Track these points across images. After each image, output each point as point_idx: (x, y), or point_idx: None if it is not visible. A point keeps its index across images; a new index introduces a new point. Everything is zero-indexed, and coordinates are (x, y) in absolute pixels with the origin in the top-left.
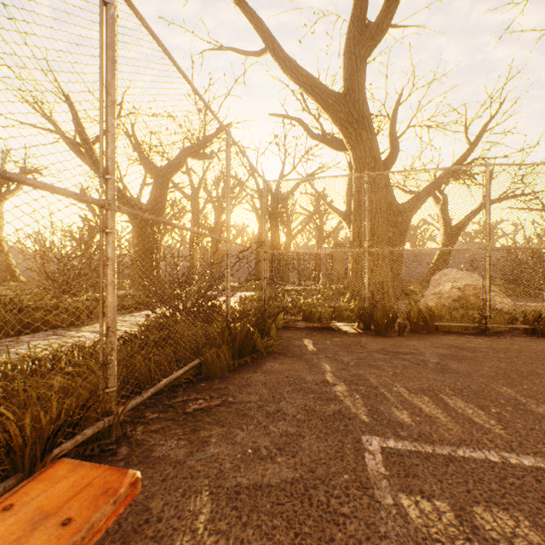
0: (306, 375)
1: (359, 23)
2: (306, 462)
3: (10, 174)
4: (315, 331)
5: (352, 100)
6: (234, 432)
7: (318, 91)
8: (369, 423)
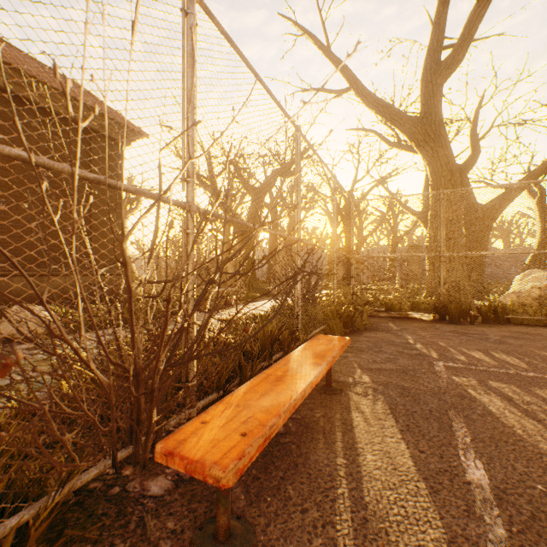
0: (394, 340)
1: (435, 55)
2: (401, 365)
3: (282, 235)
4: (396, 319)
5: (428, 122)
6: (359, 355)
7: (397, 118)
8: (437, 358)
